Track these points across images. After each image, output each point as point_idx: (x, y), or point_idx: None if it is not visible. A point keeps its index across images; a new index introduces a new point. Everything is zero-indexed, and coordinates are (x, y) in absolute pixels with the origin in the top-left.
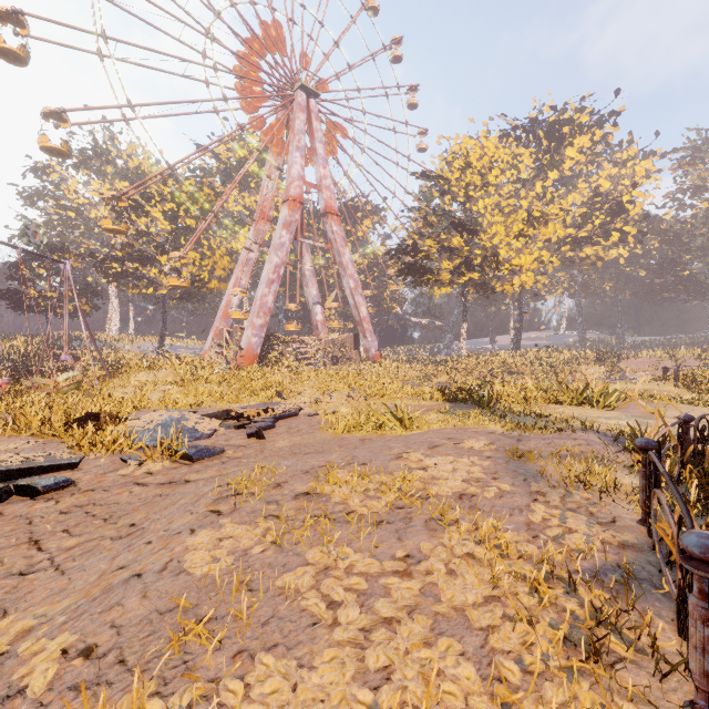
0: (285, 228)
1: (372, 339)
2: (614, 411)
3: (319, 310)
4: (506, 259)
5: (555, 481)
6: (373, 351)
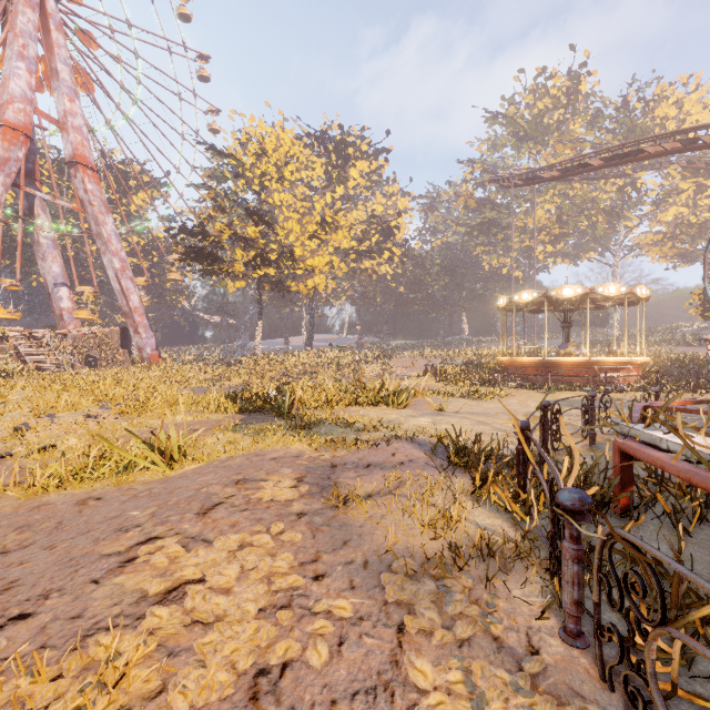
0: None
1: (148, 335)
2: (407, 409)
3: (66, 294)
4: (302, 259)
5: (407, 551)
6: (149, 350)
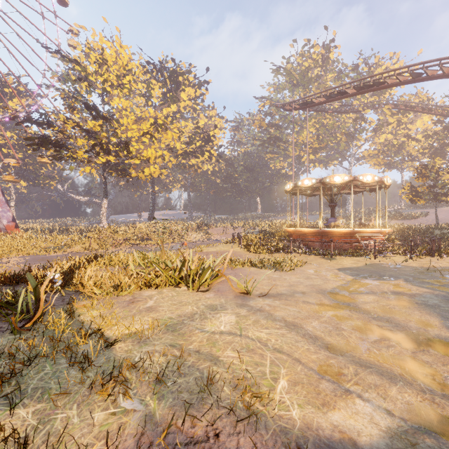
0: None
1: (4, 209)
2: (208, 292)
3: None
4: (139, 151)
5: None
6: (5, 222)
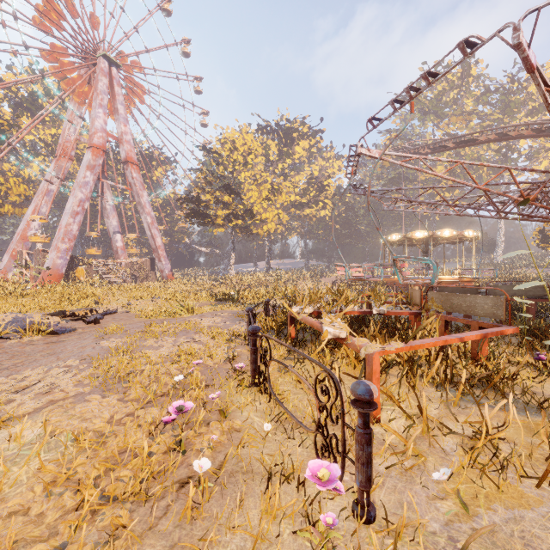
0: (89, 170)
1: (166, 263)
2: None
3: (119, 238)
4: (259, 213)
5: None
6: (167, 272)
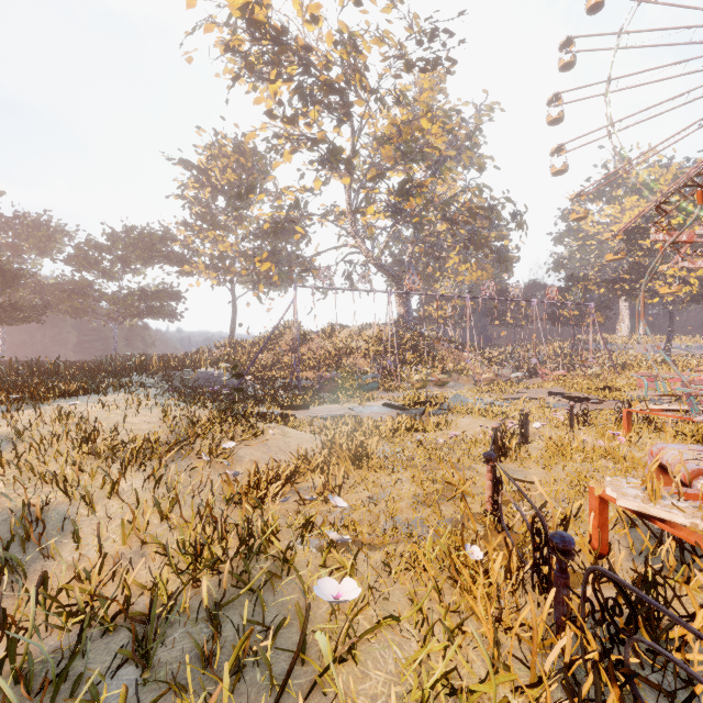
0: None
1: None
2: None
3: None
4: None
5: None
6: None
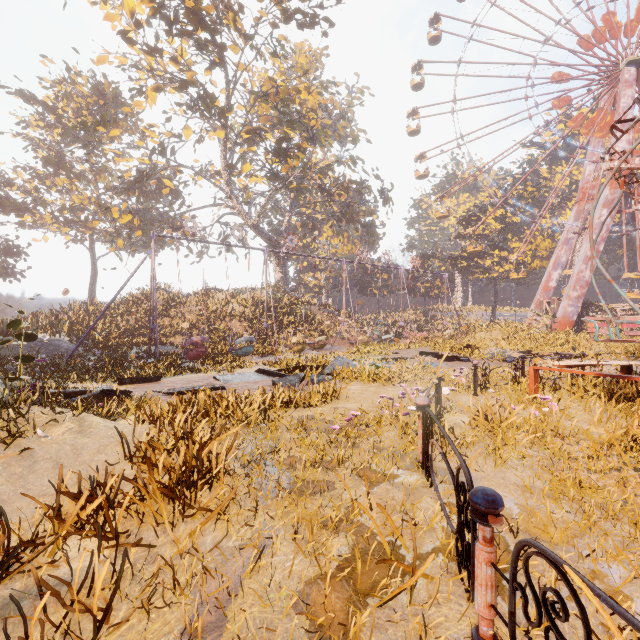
0: (605, 207)
1: None
2: None
3: None
4: None
5: None
6: None
